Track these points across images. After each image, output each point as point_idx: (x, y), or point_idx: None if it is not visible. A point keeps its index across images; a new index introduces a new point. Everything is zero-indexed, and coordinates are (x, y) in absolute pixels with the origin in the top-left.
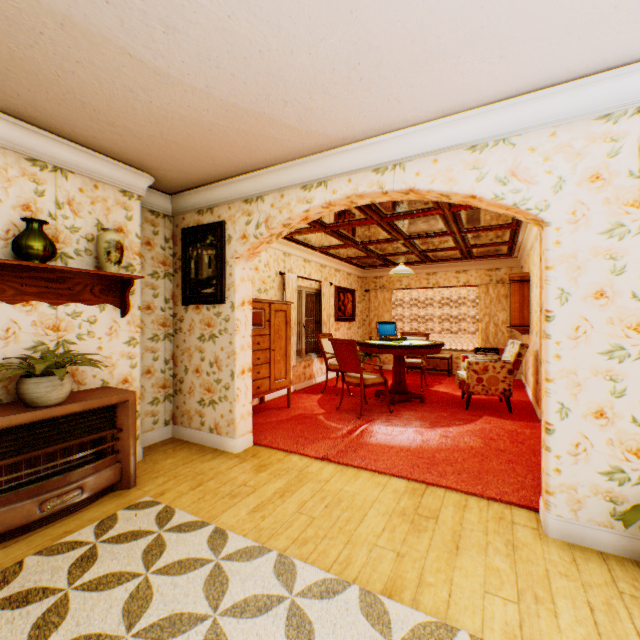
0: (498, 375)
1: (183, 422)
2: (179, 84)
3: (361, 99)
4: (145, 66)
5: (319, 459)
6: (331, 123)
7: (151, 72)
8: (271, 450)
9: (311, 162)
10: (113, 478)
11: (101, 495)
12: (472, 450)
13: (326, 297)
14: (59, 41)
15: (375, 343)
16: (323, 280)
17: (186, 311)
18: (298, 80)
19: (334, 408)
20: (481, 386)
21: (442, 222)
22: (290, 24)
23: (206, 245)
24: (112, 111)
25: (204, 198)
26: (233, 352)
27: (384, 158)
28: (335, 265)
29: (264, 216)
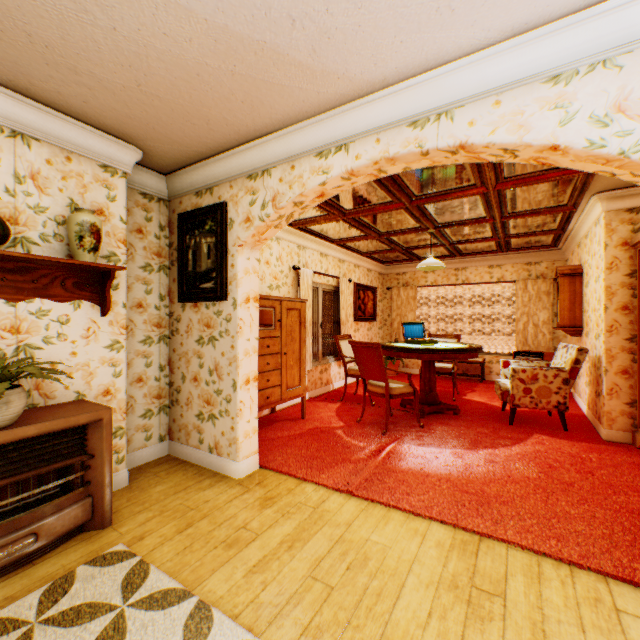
0: (550, 385)
1: (180, 438)
2: None
3: (398, 9)
4: None
5: (338, 490)
6: (355, 56)
7: None
8: (280, 476)
9: (328, 120)
10: (81, 517)
11: (66, 538)
12: (530, 482)
13: (345, 295)
14: None
15: (402, 346)
16: (341, 276)
17: (183, 309)
18: None
19: (354, 420)
20: (529, 398)
21: (482, 205)
22: None
23: (205, 232)
24: (69, 47)
25: (202, 176)
26: (235, 358)
27: (425, 105)
28: (354, 260)
29: (271, 193)
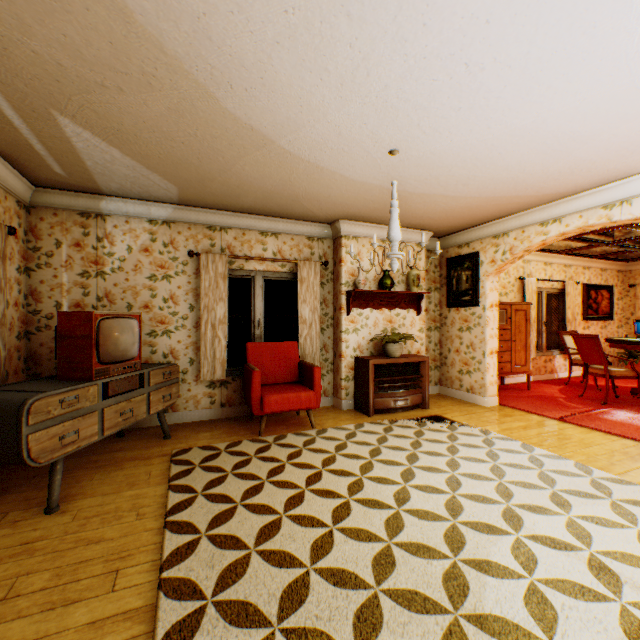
0: None
1: (446, 384)
2: (463, 198)
3: (583, 176)
4: (448, 197)
5: (554, 419)
6: (561, 188)
7: (450, 198)
8: (513, 409)
9: (546, 208)
10: (418, 401)
11: (413, 408)
12: None
13: (570, 296)
14: (414, 200)
15: (625, 339)
16: (566, 279)
17: (448, 312)
18: (535, 181)
19: (575, 396)
20: None
21: None
22: (530, 168)
23: (463, 268)
24: (424, 213)
25: (462, 238)
26: (483, 339)
27: (610, 199)
28: (582, 263)
29: (508, 246)
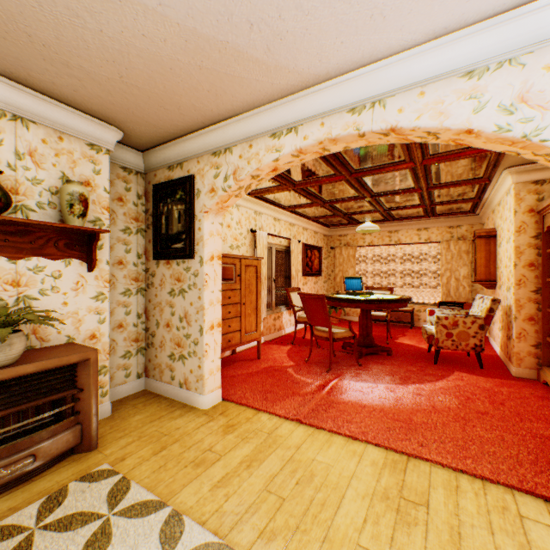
0: (469, 330)
1: (155, 375)
2: (127, 1)
3: (339, 15)
4: None
5: (289, 419)
6: (303, 54)
7: None
8: (240, 407)
9: (280, 106)
10: (72, 441)
11: (59, 459)
12: (450, 412)
13: (294, 253)
14: None
15: (343, 297)
16: (292, 238)
17: (157, 266)
18: None
19: (303, 360)
20: (451, 341)
21: (411, 177)
22: None
23: (176, 200)
24: (62, 46)
25: (174, 153)
26: (202, 307)
27: (361, 95)
28: (303, 224)
29: (232, 168)
